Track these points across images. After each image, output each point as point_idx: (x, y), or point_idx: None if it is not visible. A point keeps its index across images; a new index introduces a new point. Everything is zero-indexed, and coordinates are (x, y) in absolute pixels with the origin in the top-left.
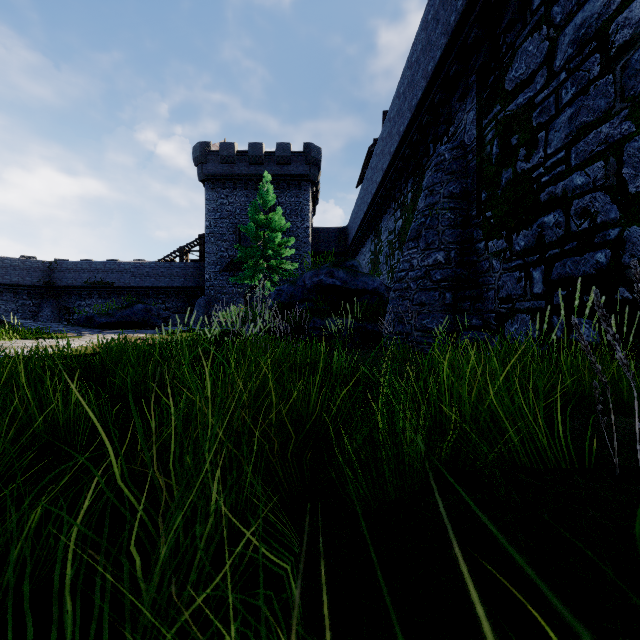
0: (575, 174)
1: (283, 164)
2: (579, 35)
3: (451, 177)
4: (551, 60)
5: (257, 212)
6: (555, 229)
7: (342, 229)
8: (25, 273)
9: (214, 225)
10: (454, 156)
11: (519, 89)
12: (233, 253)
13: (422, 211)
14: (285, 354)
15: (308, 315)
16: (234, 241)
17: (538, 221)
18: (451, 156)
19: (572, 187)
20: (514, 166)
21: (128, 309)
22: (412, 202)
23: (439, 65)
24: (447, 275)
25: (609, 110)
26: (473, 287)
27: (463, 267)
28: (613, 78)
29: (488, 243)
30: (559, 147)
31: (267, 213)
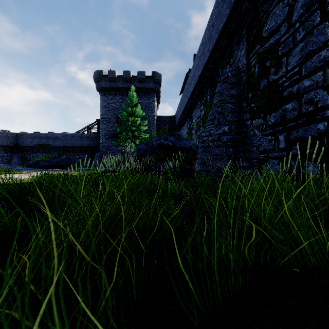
0: (305, 80)
1: (141, 82)
2: (307, 1)
3: (232, 85)
4: (290, 17)
5: (127, 107)
6: (292, 111)
7: (172, 117)
8: (3, 139)
9: (105, 114)
10: (233, 74)
11: (271, 35)
12: (115, 129)
13: (216, 104)
14: (140, 182)
15: (154, 160)
16: (115, 122)
17: (282, 107)
18: (232, 74)
19: (303, 87)
20: (268, 78)
21: (58, 158)
22: (210, 101)
23: (225, 25)
24: (230, 139)
25: (326, 42)
26: (244, 145)
27: (238, 134)
28: (328, 23)
29: (252, 121)
30: (295, 65)
31: (133, 108)
